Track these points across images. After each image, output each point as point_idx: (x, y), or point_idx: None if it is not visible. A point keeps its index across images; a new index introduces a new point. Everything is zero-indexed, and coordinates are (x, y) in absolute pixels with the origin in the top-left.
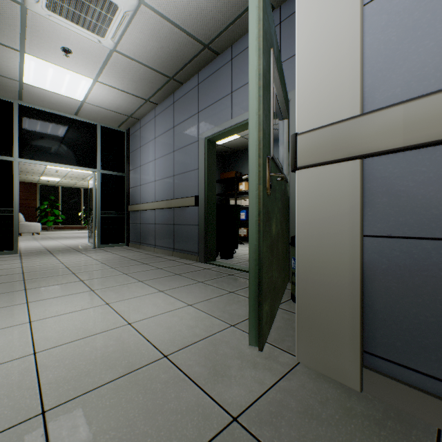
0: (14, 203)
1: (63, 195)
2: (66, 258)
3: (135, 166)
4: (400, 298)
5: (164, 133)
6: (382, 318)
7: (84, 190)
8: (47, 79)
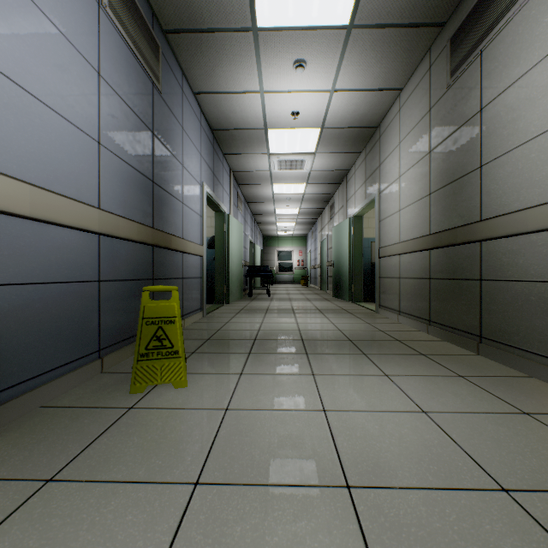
0: None
1: None
2: None
3: None
4: (17, 331)
5: None
6: (5, 355)
7: None
8: None
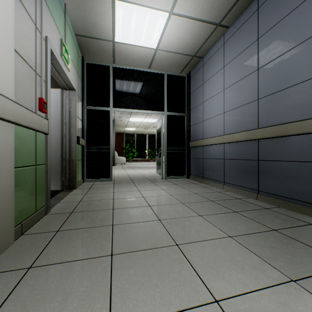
0: (110, 142)
1: (136, 139)
2: (145, 190)
3: (196, 104)
4: None
5: (238, 55)
6: None
7: (148, 135)
8: (131, 30)
